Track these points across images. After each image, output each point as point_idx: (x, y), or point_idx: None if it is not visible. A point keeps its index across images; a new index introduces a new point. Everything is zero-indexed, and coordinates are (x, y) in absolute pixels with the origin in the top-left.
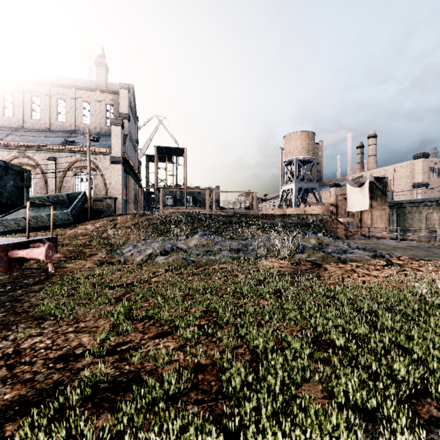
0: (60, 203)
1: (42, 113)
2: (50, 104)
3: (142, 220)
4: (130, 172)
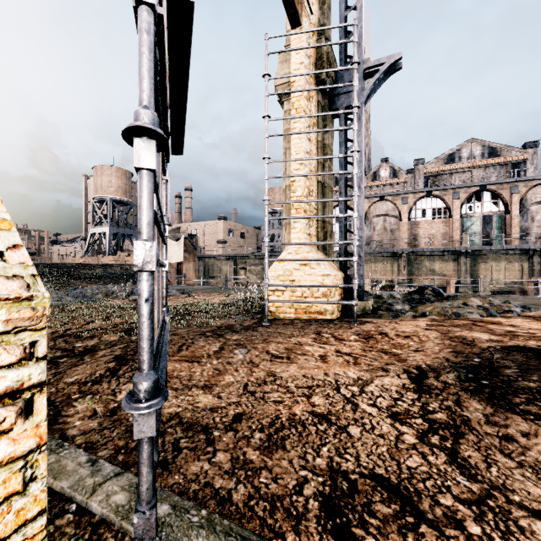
0: None
1: None
2: None
3: None
4: None
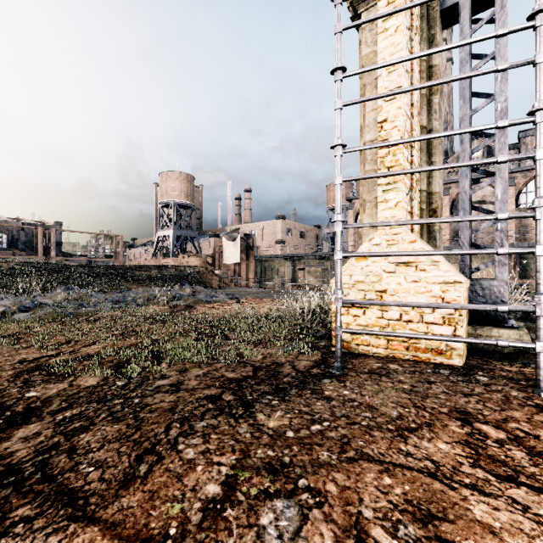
0: None
1: None
2: None
3: None
4: None
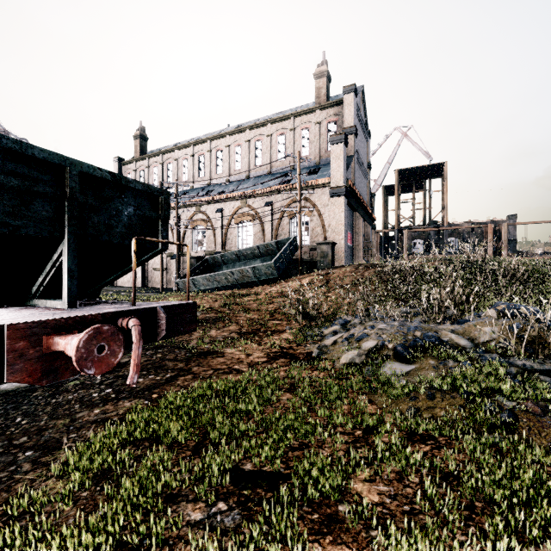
0: (270, 253)
1: (264, 157)
2: (271, 144)
3: (368, 274)
4: (358, 208)
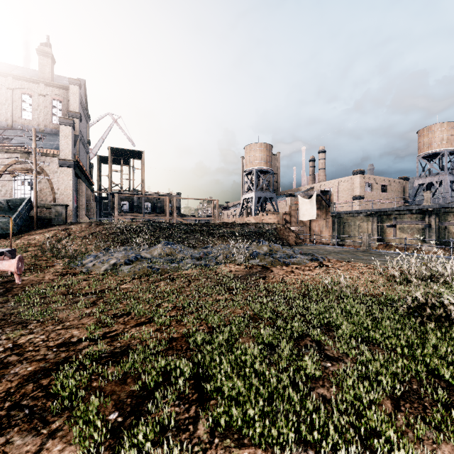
0: None
1: None
2: None
3: (100, 229)
4: (82, 176)
